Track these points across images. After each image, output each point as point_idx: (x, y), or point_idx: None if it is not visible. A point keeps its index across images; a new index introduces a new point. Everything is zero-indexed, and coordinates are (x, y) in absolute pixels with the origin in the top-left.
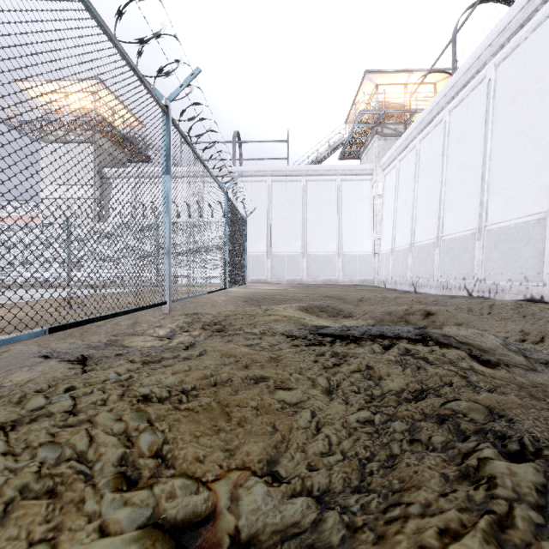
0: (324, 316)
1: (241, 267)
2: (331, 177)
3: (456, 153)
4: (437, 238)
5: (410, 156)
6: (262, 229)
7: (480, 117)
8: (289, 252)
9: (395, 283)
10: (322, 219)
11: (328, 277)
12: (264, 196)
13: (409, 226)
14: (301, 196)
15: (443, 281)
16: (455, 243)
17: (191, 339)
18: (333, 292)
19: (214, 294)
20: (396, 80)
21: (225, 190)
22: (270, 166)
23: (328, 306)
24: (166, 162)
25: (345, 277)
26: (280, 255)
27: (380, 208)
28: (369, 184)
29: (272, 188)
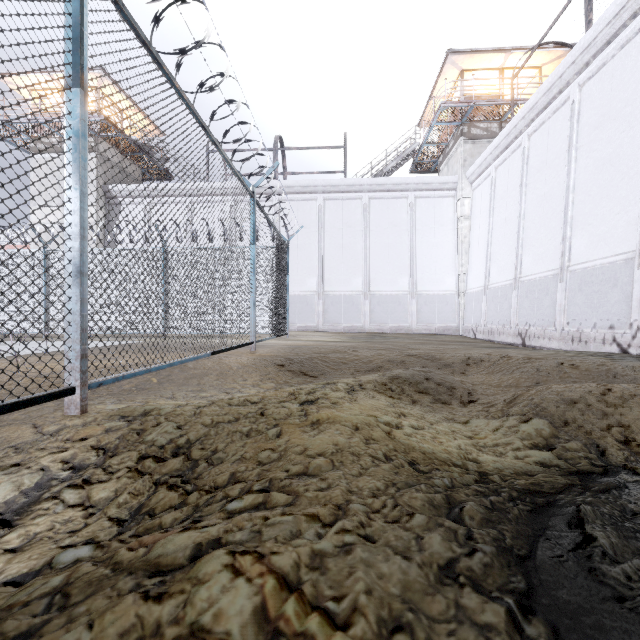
0: (426, 402)
1: (280, 310)
2: (401, 193)
3: (593, 144)
4: (560, 268)
5: (513, 159)
6: (311, 261)
7: (639, 84)
8: (346, 291)
9: (490, 332)
10: (390, 248)
11: (397, 324)
12: (314, 219)
13: (512, 255)
14: (362, 219)
15: (571, 331)
16: (593, 274)
17: (75, 524)
18: (411, 345)
19: (234, 352)
20: (489, 63)
21: (250, 189)
22: (322, 180)
23: (427, 380)
24: (73, 57)
25: (420, 324)
26: (334, 295)
27: (467, 232)
28: (451, 201)
29: (324, 208)
